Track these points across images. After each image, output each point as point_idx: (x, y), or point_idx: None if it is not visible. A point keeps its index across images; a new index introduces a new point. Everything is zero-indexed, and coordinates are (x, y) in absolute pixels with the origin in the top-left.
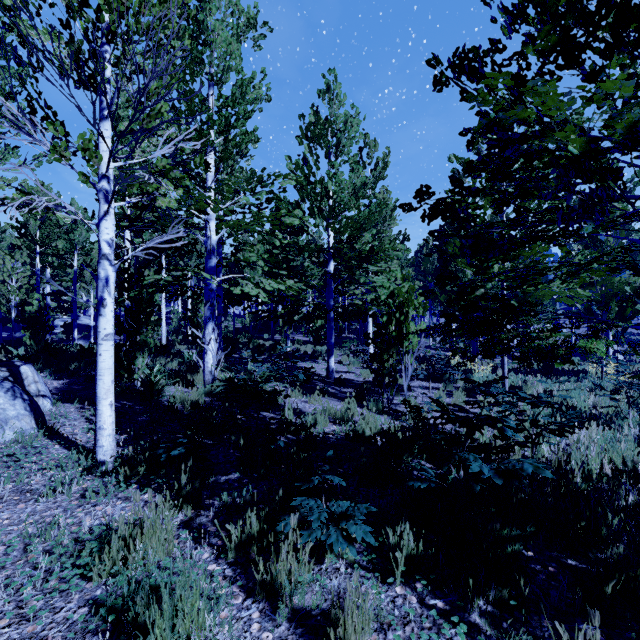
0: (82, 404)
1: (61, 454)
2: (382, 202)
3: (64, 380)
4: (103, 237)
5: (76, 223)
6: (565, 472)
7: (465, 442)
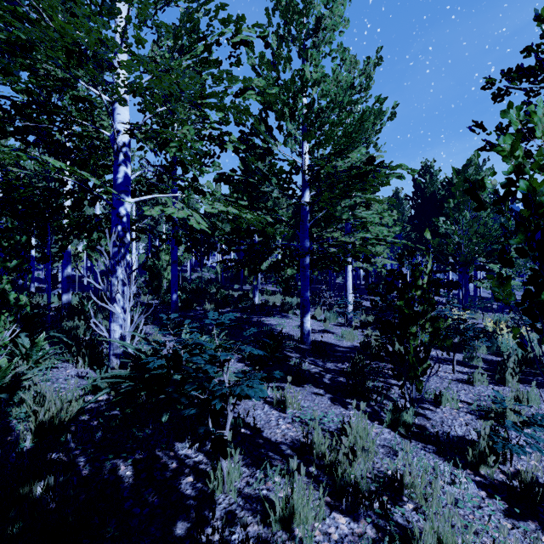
0: None
1: None
2: (381, 98)
3: None
4: None
5: None
6: None
7: None
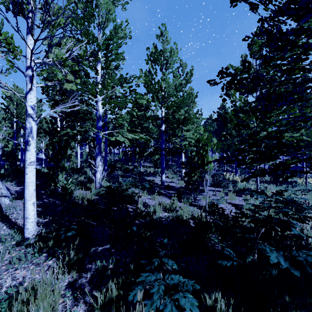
0: None
1: (5, 232)
2: (190, 93)
3: (22, 186)
4: (28, 104)
5: None
6: (306, 245)
7: (258, 235)
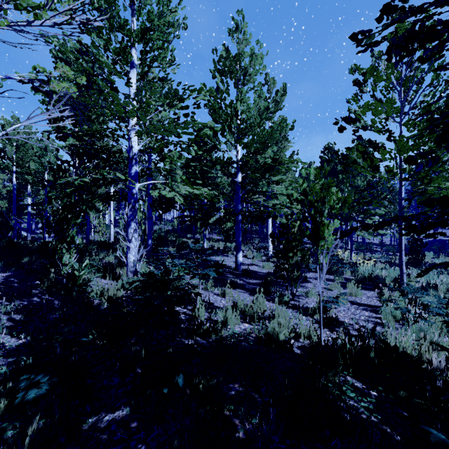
0: (3, 299)
1: None
2: (283, 121)
3: (8, 273)
4: None
5: (46, 150)
6: None
7: None
